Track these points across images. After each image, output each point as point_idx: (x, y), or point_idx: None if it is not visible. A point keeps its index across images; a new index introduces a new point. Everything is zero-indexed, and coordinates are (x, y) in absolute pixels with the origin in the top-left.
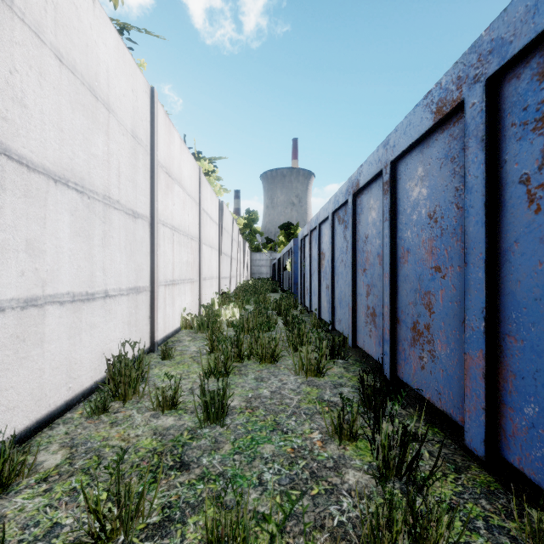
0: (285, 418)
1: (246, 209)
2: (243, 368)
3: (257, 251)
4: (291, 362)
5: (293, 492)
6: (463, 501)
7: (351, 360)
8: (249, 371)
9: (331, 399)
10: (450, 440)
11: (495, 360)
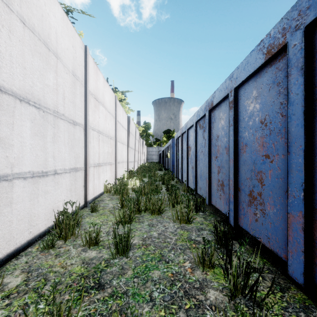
0: (167, 252)
1: (144, 121)
2: (141, 218)
3: (150, 146)
4: (170, 214)
5: (173, 306)
6: (288, 314)
7: (207, 213)
8: (144, 219)
9: (196, 239)
10: (274, 268)
11: (311, 219)
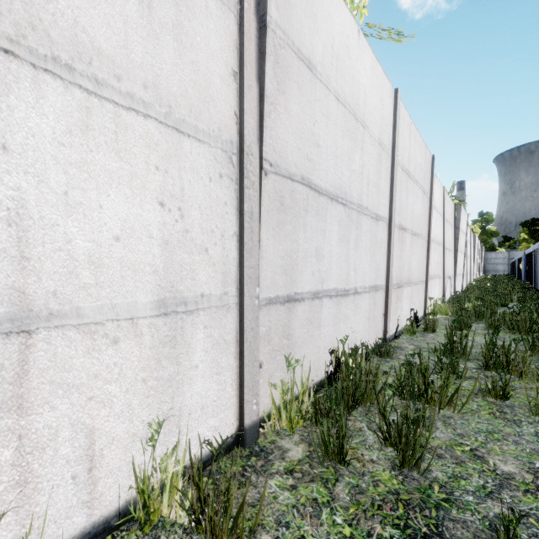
0: None
1: (479, 212)
2: None
3: (492, 250)
4: None
5: None
6: None
7: None
8: None
9: None
10: None
11: None
